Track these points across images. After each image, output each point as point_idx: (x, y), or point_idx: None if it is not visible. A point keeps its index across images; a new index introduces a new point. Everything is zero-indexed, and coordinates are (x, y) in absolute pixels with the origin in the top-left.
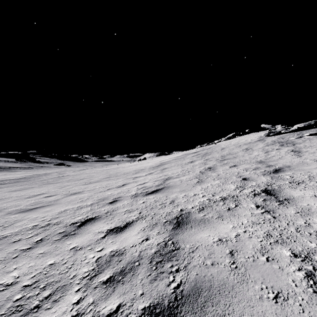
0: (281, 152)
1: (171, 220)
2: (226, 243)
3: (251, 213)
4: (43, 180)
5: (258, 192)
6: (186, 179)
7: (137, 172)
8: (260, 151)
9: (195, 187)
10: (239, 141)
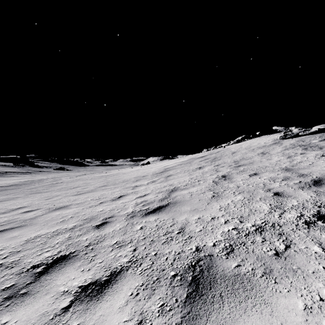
0: (308, 157)
1: (182, 272)
2: None
3: None
4: (33, 188)
5: (310, 219)
6: (197, 192)
7: (139, 179)
8: (280, 155)
9: (211, 205)
10: (251, 145)
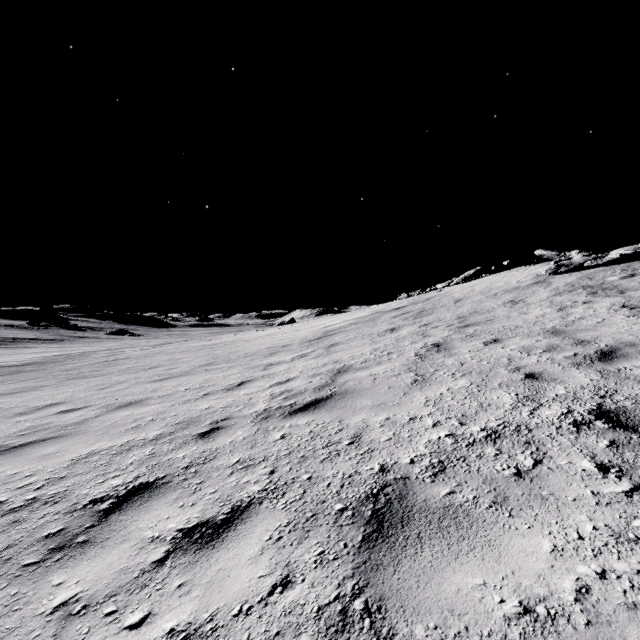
0: (597, 310)
1: (356, 504)
2: (555, 633)
3: (595, 494)
4: (72, 369)
5: (583, 417)
6: (385, 373)
7: (275, 352)
8: (545, 306)
9: (410, 397)
10: (493, 286)
